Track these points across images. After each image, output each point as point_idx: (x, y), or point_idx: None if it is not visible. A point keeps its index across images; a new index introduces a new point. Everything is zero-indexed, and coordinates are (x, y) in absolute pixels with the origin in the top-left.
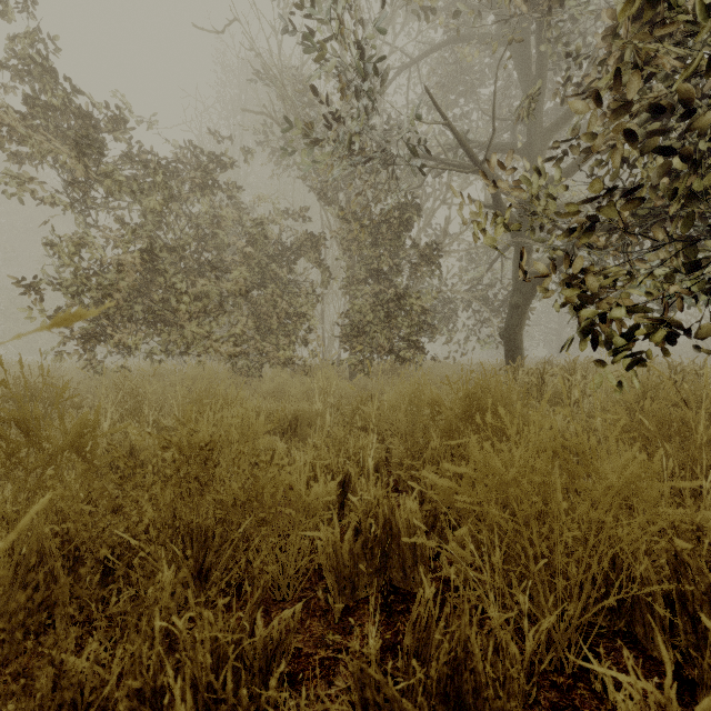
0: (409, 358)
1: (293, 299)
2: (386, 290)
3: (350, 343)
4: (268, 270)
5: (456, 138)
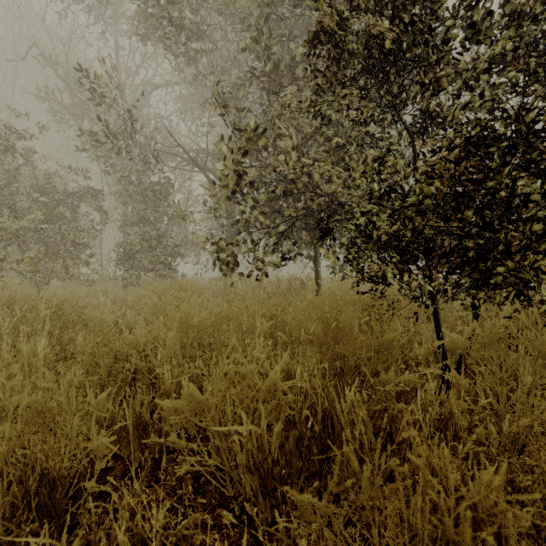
0: (165, 274)
1: (78, 233)
2: (149, 231)
3: (123, 265)
4: (55, 211)
5: (188, 155)
